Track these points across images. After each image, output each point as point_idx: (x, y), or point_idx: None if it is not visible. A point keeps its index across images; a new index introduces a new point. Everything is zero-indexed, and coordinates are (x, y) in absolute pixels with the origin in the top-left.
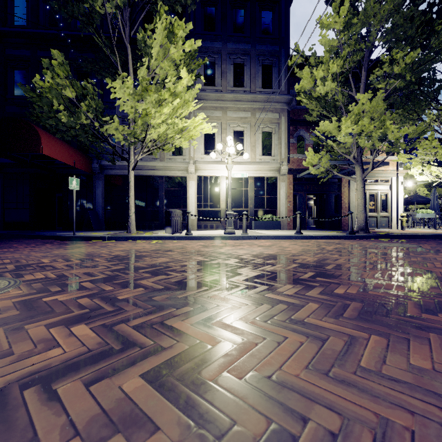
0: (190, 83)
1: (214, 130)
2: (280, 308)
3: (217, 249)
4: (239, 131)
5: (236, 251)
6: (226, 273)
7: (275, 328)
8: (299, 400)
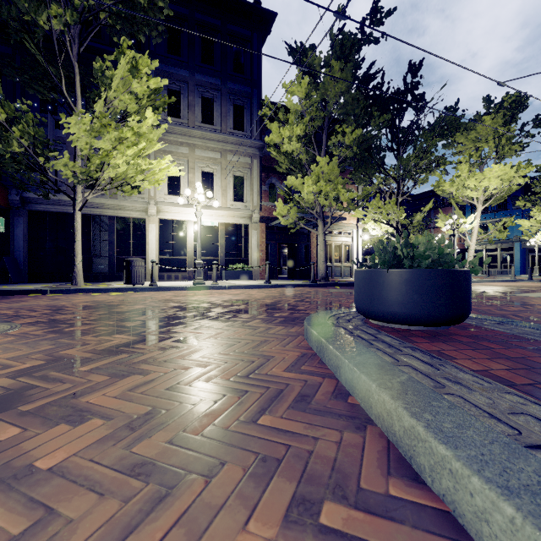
0: (155, 123)
1: (181, 173)
2: (238, 323)
3: (189, 298)
4: (209, 172)
5: (208, 299)
6: (202, 312)
7: (234, 328)
8: (240, 340)
